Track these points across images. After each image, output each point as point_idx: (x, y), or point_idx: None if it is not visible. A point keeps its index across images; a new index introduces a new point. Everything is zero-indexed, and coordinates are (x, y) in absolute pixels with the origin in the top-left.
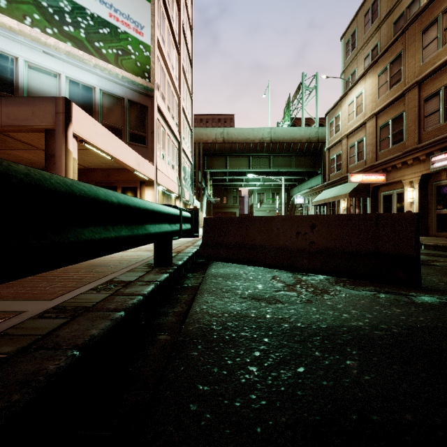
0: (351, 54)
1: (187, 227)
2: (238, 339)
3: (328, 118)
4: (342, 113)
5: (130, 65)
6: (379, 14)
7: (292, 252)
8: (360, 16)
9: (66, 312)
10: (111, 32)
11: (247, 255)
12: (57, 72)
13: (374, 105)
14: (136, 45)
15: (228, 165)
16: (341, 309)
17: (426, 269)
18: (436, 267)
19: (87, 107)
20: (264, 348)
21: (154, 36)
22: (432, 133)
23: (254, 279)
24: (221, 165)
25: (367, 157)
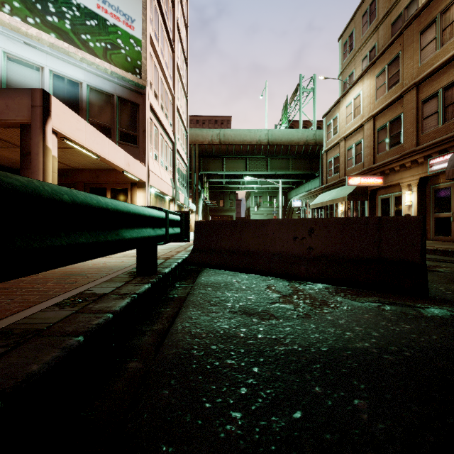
0: (349, 56)
1: (176, 231)
2: (222, 369)
3: (326, 120)
4: (340, 115)
5: (119, 60)
6: (377, 15)
7: (288, 258)
8: (358, 17)
9: (9, 338)
10: (99, 24)
11: (241, 261)
12: (40, 65)
13: (372, 107)
14: (126, 39)
15: (224, 168)
16: (343, 326)
17: (429, 275)
18: (439, 273)
19: (73, 104)
20: (252, 382)
21: (146, 31)
22: (430, 136)
23: (247, 289)
24: (217, 168)
25: (365, 160)
